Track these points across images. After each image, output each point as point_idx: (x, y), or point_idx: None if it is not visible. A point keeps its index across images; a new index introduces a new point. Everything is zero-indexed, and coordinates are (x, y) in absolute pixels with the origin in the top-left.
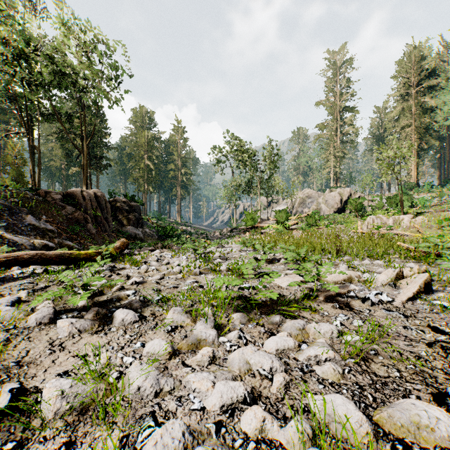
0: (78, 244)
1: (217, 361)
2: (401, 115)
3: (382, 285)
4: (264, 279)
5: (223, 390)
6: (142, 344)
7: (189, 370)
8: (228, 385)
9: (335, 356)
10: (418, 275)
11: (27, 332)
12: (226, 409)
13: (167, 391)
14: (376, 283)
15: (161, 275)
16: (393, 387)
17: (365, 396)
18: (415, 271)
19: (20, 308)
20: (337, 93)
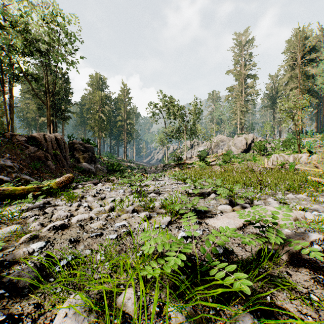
0: (37, 177)
1: None
2: (289, 80)
3: None
4: (211, 237)
5: None
6: None
7: None
8: None
9: None
10: None
11: None
12: None
13: None
14: None
15: (89, 216)
16: None
17: None
18: None
19: None
20: (242, 64)
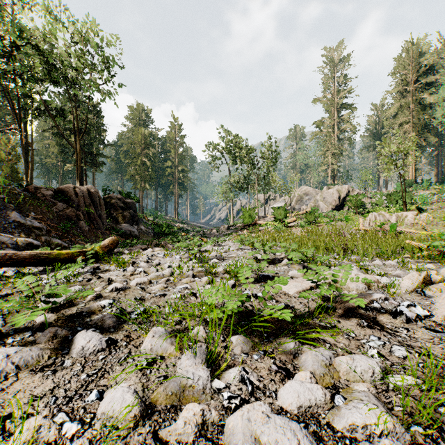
0: (69, 242)
1: (209, 429)
2: (399, 112)
3: (408, 292)
4: (270, 288)
5: None
6: (98, 395)
7: None
8: None
9: (395, 426)
10: None
11: None
12: None
13: None
14: (399, 290)
15: (148, 280)
16: None
17: None
18: (443, 275)
19: None
20: (334, 90)
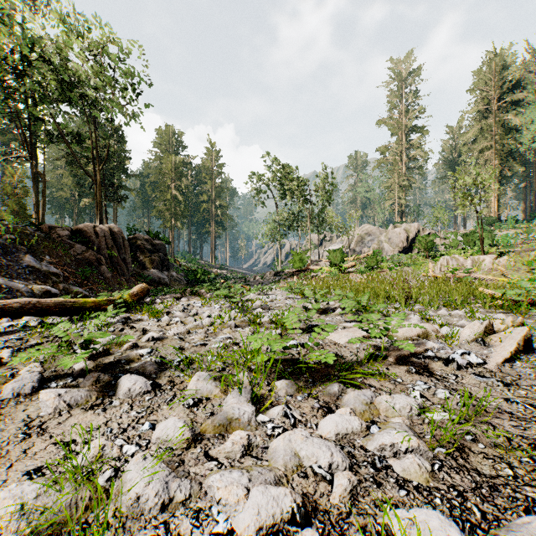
0: (89, 290)
1: (254, 450)
2: (479, 136)
3: (468, 342)
4: (317, 335)
5: (262, 502)
6: (151, 425)
7: (214, 466)
8: (268, 494)
9: (420, 445)
10: (513, 330)
11: None
12: (265, 532)
13: (180, 502)
14: (459, 339)
15: (186, 329)
16: (507, 493)
17: (469, 510)
18: (508, 324)
19: None
20: (402, 109)
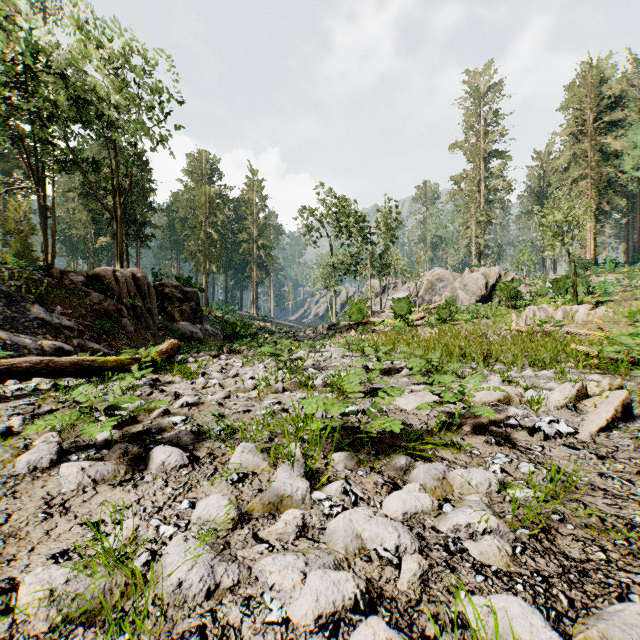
0: (108, 347)
1: (310, 532)
2: (571, 163)
3: (557, 408)
4: (380, 399)
5: (320, 588)
6: (191, 503)
7: (264, 549)
8: (327, 579)
9: (499, 526)
10: (610, 394)
11: (12, 483)
12: (325, 621)
13: (227, 588)
14: (547, 405)
15: (226, 393)
16: (598, 579)
17: (554, 597)
18: (604, 387)
19: (4, 445)
20: (480, 131)
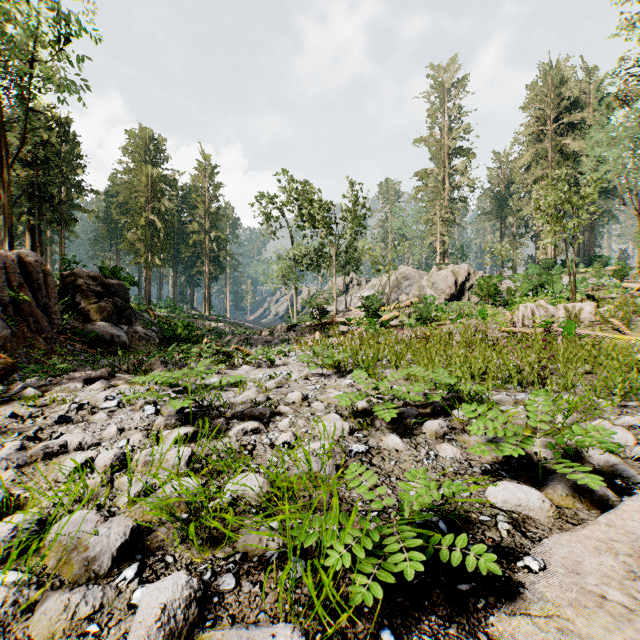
0: None
1: None
2: (533, 163)
3: None
4: None
5: None
6: None
7: None
8: None
9: None
10: None
11: None
12: None
13: None
14: None
15: None
16: None
17: None
18: None
19: None
20: (444, 127)
